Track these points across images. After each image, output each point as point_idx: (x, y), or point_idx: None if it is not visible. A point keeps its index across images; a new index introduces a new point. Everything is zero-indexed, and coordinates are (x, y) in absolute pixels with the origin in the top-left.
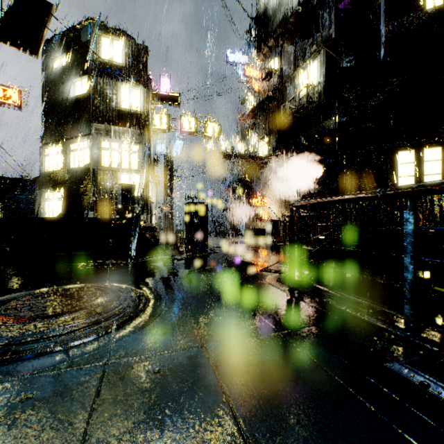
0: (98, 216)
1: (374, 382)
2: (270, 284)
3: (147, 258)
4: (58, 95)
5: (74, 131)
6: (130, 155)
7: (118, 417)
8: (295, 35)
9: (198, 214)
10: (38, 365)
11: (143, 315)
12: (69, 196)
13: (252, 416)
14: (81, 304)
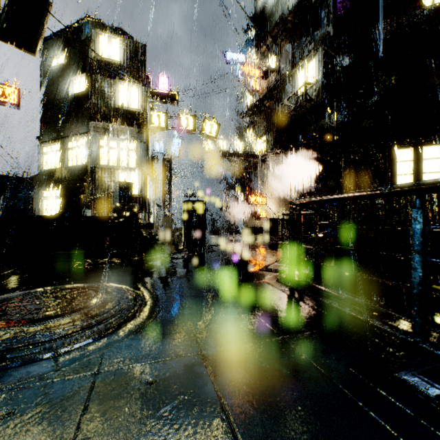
0: (96, 214)
1: (386, 395)
2: (269, 284)
3: (144, 257)
4: (56, 93)
5: (72, 129)
6: (128, 153)
7: (106, 437)
8: (293, 33)
9: (196, 212)
10: (23, 374)
11: (138, 318)
12: (67, 194)
13: (255, 436)
14: (73, 306)
